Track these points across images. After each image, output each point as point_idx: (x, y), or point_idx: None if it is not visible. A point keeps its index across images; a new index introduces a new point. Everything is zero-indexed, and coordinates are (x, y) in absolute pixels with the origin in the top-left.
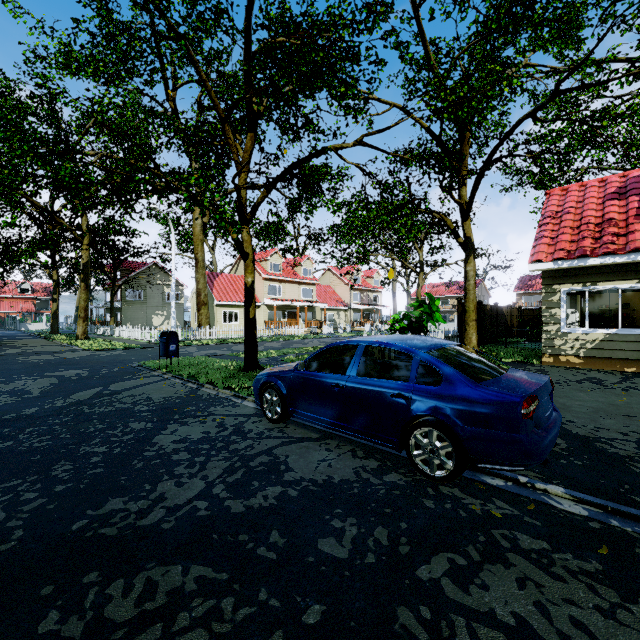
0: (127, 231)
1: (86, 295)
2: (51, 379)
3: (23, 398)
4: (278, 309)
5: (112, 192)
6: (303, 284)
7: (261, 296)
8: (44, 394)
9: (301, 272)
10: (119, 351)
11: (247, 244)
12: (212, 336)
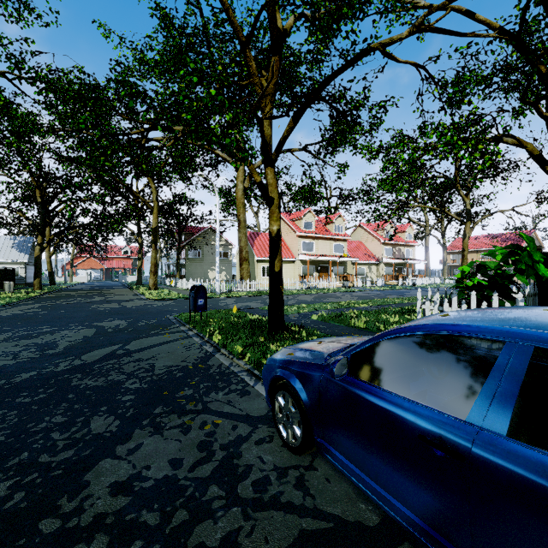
0: (188, 201)
1: (155, 254)
2: (91, 330)
3: (41, 355)
4: (311, 264)
5: (175, 169)
6: (335, 240)
7: (296, 252)
8: (64, 350)
9: (333, 229)
10: (170, 301)
11: (272, 188)
12: (252, 288)
